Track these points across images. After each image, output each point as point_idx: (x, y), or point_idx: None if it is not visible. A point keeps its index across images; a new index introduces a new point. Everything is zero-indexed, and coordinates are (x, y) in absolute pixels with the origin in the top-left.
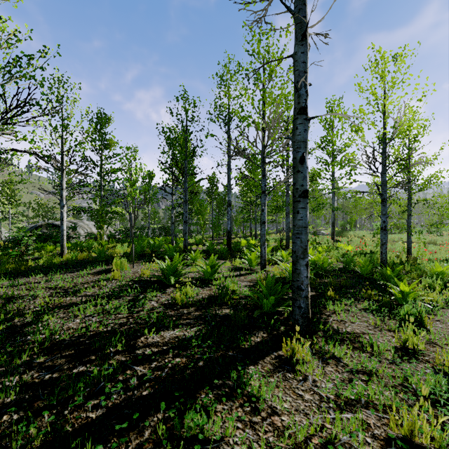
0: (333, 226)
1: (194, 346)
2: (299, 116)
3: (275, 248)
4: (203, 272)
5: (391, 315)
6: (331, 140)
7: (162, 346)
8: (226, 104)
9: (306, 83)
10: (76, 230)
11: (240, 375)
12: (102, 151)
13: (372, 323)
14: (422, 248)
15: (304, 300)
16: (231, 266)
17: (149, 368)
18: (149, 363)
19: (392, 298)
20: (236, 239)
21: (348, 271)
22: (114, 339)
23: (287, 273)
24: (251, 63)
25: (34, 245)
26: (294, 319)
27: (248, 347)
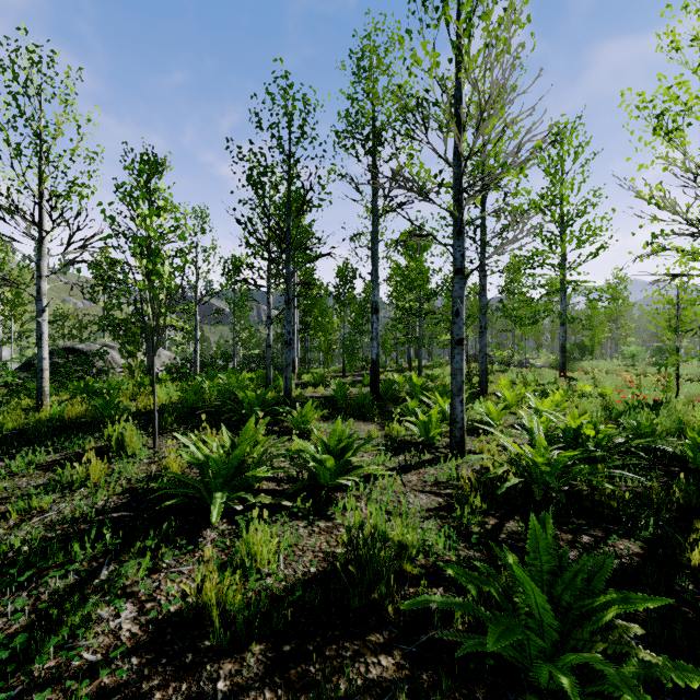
0: (563, 351)
1: None
2: None
3: None
4: (314, 466)
5: None
6: (562, 194)
7: None
8: (369, 112)
9: None
10: (113, 359)
11: None
12: None
13: None
14: None
15: None
16: (383, 440)
17: None
18: None
19: None
20: (384, 375)
21: (646, 451)
22: None
23: (523, 467)
24: None
25: None
26: None
27: None
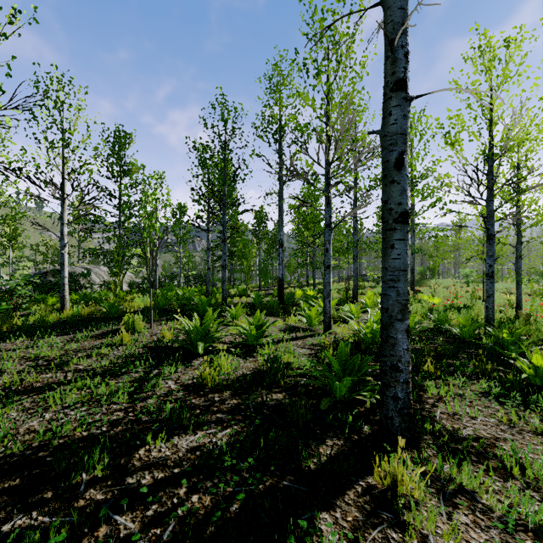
0: (412, 272)
1: (226, 468)
2: (393, 94)
3: (339, 301)
4: (245, 335)
5: (525, 403)
6: (410, 164)
7: (172, 468)
8: (276, 114)
9: (405, 42)
10: (90, 278)
11: (305, 537)
12: (121, 179)
13: (504, 420)
14: (529, 300)
15: (402, 387)
16: (284, 326)
17: (141, 520)
18: (145, 506)
19: (523, 377)
20: (289, 289)
21: (441, 332)
22: (90, 458)
23: (361, 337)
24: (311, 52)
25: (37, 297)
26: (386, 416)
27: (314, 469)
